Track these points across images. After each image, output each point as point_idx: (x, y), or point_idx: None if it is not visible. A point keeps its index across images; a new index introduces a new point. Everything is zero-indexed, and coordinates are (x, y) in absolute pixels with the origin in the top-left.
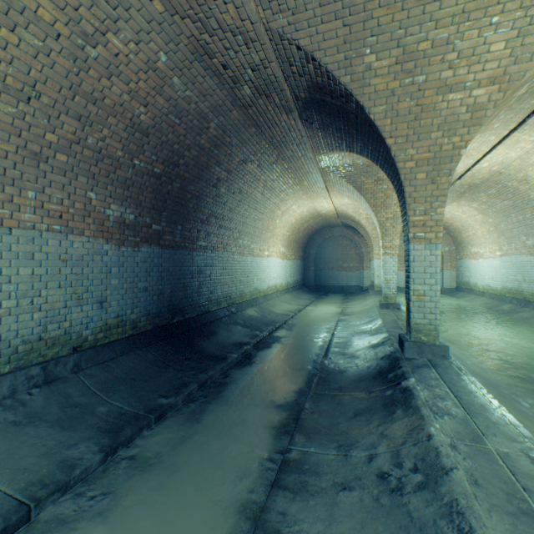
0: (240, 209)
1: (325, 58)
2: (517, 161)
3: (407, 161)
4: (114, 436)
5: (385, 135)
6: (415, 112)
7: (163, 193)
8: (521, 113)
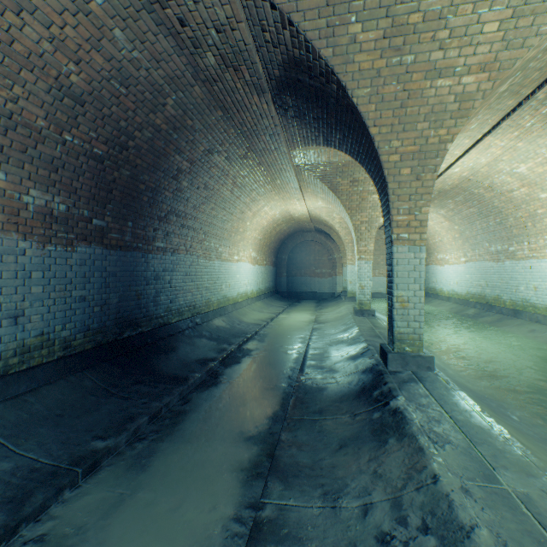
0: (206, 208)
1: (305, 23)
2: (485, 168)
3: (391, 154)
4: (15, 509)
5: (369, 123)
6: (401, 98)
7: (108, 180)
8: (497, 115)
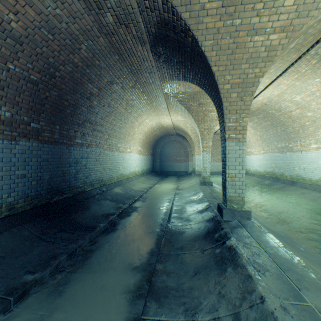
0: (109, 119)
1: None
2: (276, 97)
3: (225, 84)
4: None
5: (212, 64)
6: (232, 48)
7: (41, 98)
8: (286, 64)
